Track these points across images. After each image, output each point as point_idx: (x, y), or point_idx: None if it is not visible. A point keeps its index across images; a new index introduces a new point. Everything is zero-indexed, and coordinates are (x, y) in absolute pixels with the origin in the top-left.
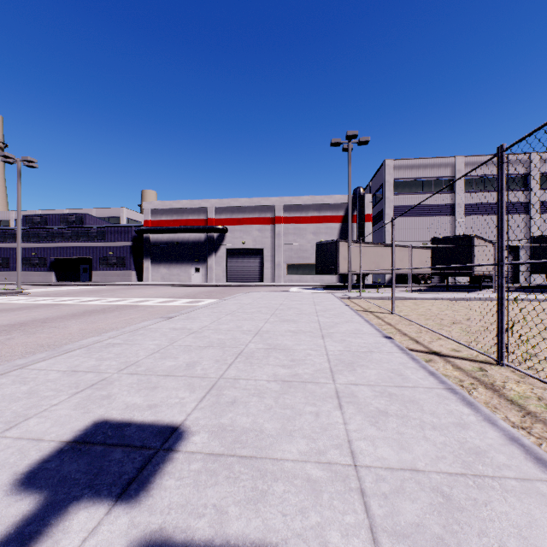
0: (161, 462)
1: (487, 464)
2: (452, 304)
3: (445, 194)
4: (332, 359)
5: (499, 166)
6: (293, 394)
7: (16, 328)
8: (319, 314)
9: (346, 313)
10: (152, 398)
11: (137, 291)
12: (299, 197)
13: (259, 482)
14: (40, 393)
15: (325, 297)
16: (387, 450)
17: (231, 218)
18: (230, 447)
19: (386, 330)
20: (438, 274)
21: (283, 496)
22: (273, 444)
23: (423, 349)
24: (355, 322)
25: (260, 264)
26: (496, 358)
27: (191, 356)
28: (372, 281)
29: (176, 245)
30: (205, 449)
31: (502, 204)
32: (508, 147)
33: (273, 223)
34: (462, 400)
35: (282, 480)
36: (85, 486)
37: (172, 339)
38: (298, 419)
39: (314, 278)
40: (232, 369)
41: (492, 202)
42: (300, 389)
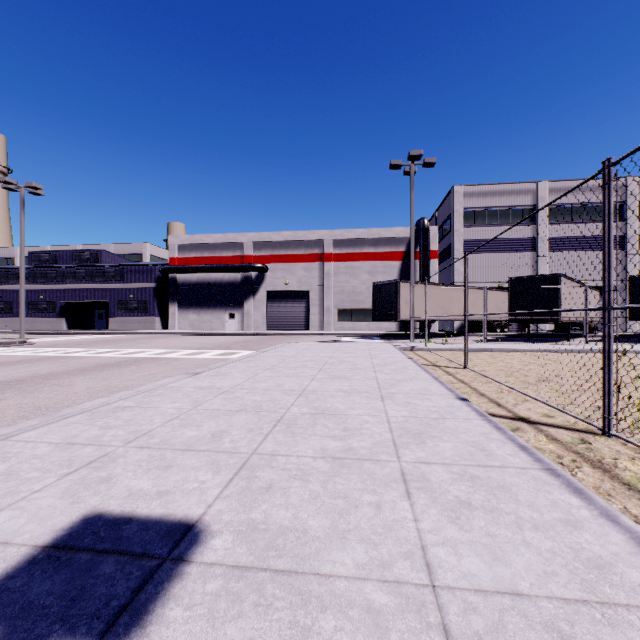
0: (167, 580)
1: (616, 585)
2: (536, 357)
3: (525, 226)
4: (394, 428)
5: (605, 185)
6: (346, 476)
7: (11, 386)
8: (376, 369)
9: (410, 368)
10: (164, 482)
11: (160, 341)
12: (352, 230)
13: (300, 613)
14: (21, 474)
15: (383, 348)
16: (476, 562)
17: (272, 255)
18: (261, 556)
19: (459, 389)
20: (517, 321)
21: (333, 636)
22: (319, 551)
23: (507, 413)
24: (422, 380)
25: (306, 309)
26: (600, 426)
27: (218, 424)
28: (438, 329)
29: (207, 287)
30: (228, 558)
31: (609, 233)
32: (617, 161)
33: (322, 261)
34: (568, 486)
35: (332, 610)
36: (57, 619)
37: (196, 401)
38: (354, 513)
39: (370, 325)
40: (269, 441)
41: (581, 235)
42: (355, 469)
